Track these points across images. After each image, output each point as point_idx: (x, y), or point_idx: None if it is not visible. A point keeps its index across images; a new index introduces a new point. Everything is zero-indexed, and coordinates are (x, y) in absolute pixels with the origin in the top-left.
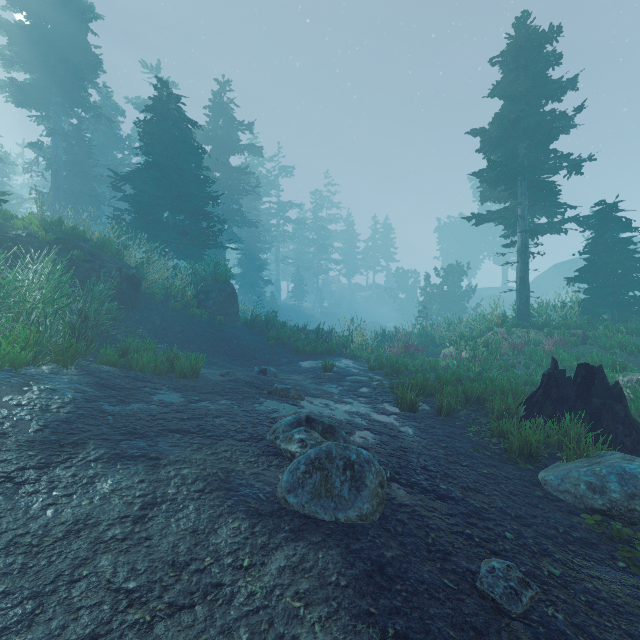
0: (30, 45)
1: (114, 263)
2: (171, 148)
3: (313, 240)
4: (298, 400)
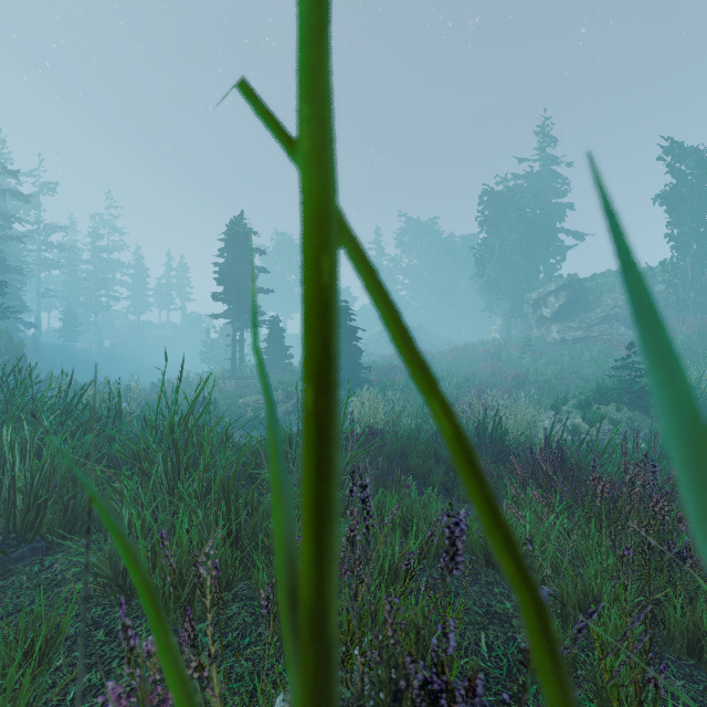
0: None
1: None
2: None
3: (90, 273)
4: None
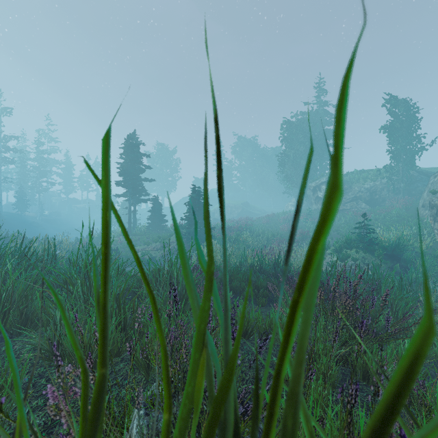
0: None
1: None
2: None
3: (35, 167)
4: None
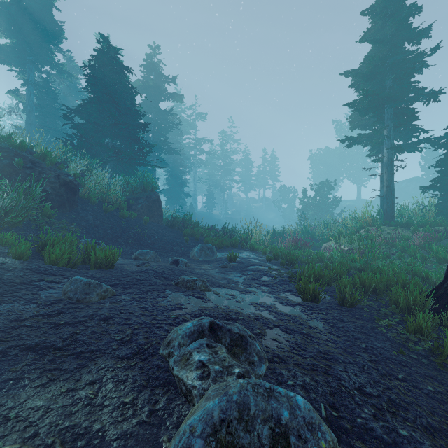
0: (10, 18)
1: (53, 170)
2: (110, 87)
3: (220, 166)
4: (204, 292)
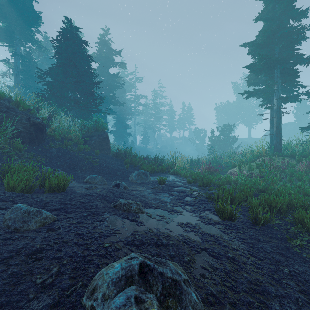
0: (2, 8)
1: (24, 114)
2: (72, 55)
3: (152, 114)
4: (138, 214)
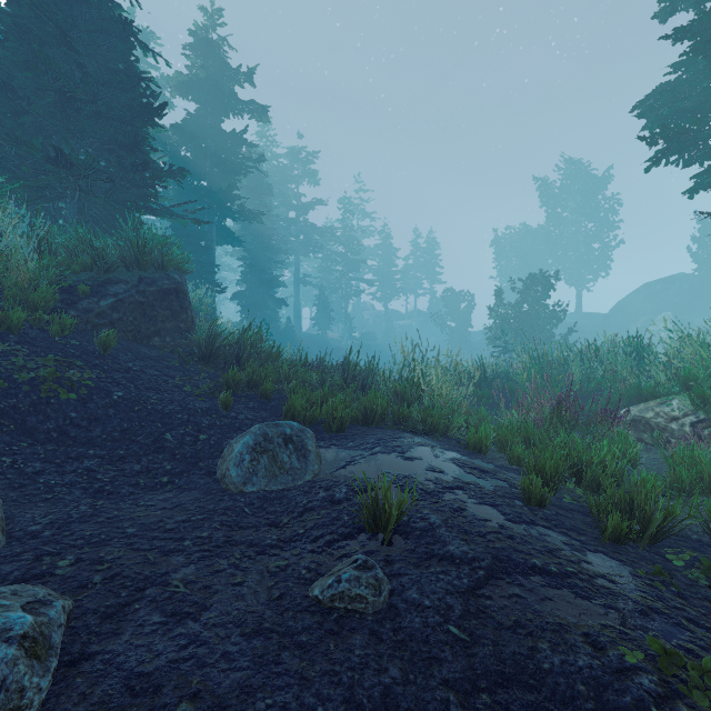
0: None
1: None
2: (57, 7)
3: (341, 255)
4: None
